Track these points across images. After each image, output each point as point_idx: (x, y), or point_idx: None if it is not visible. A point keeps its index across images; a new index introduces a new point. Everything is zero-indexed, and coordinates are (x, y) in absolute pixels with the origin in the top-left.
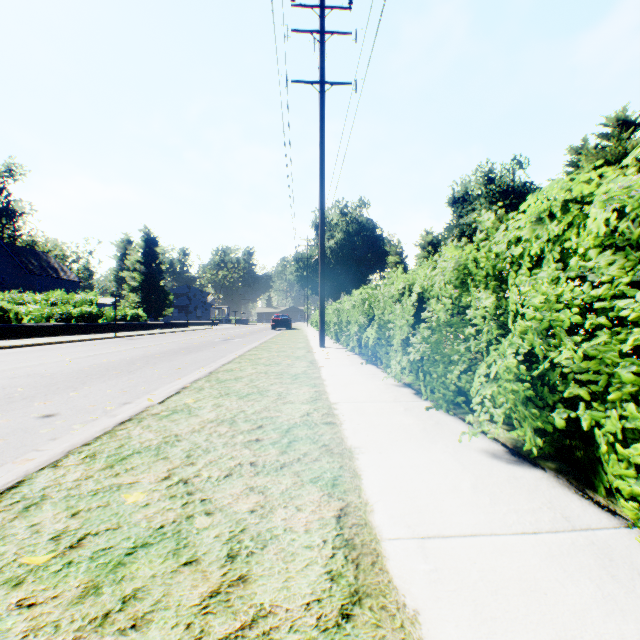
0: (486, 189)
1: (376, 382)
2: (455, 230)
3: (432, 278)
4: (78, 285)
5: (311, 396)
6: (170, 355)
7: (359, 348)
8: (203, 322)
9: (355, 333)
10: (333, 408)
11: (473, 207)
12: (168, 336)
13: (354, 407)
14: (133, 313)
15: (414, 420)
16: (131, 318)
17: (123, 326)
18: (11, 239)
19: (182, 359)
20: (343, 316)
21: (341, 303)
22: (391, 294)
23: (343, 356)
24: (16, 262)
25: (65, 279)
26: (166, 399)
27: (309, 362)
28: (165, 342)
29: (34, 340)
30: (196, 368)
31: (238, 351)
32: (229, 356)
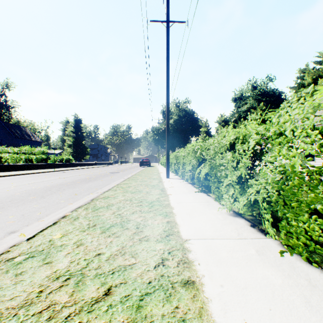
0: (253, 92)
1: (212, 210)
2: (236, 114)
3: (282, 124)
4: (41, 143)
5: (164, 229)
6: (76, 183)
7: (191, 180)
8: (105, 162)
9: (188, 170)
10: (186, 249)
11: (245, 102)
12: (83, 170)
13: (206, 247)
14: (66, 158)
15: (280, 276)
16: (65, 160)
17: (61, 165)
18: (7, 120)
19: (82, 186)
20: (180, 160)
21: (179, 152)
22: (222, 144)
23: (182, 185)
24: (8, 131)
25: (34, 140)
26: (38, 233)
27: (160, 190)
28: (79, 174)
29: (7, 173)
30: (87, 194)
31: (118, 180)
32: (112, 184)
